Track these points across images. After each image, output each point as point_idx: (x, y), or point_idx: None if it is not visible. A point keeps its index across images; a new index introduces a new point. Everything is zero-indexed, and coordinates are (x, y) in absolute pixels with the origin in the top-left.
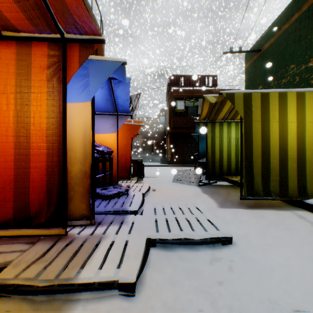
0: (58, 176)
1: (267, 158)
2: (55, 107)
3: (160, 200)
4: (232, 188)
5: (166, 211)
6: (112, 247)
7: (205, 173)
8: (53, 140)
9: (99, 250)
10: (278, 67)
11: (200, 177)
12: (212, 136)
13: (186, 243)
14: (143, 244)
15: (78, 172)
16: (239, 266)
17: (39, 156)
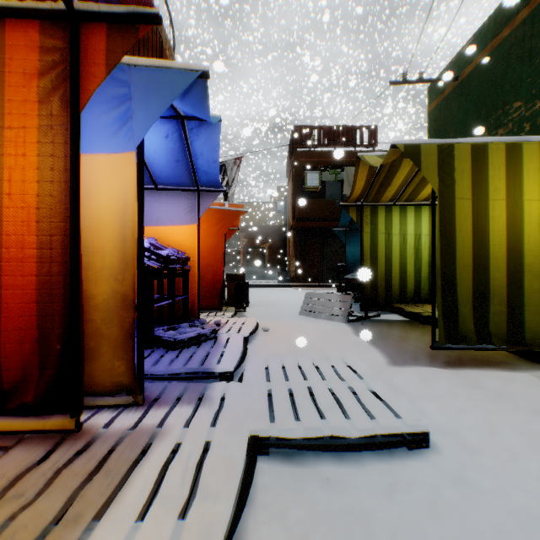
0: (64, 305)
1: (483, 270)
2: (55, 159)
3: (277, 349)
4: (410, 326)
5: (289, 374)
6: (173, 459)
7: (360, 299)
8: (52, 229)
9: (144, 469)
10: (490, 107)
11: (350, 306)
12: (371, 232)
13: (334, 448)
14: (241, 452)
15: (109, 297)
16: (454, 505)
17: (21, 262)
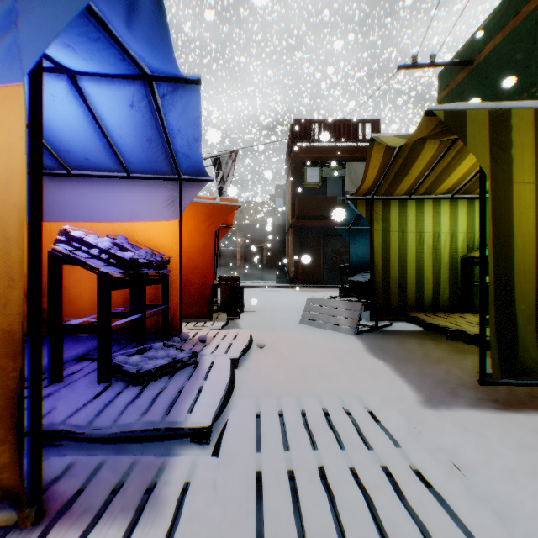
0: None
1: None
2: None
3: (273, 377)
4: (430, 340)
5: (289, 436)
6: None
7: (370, 306)
8: None
9: None
10: (513, 90)
11: (359, 315)
12: (383, 229)
13: None
14: None
15: None
16: None
17: None
